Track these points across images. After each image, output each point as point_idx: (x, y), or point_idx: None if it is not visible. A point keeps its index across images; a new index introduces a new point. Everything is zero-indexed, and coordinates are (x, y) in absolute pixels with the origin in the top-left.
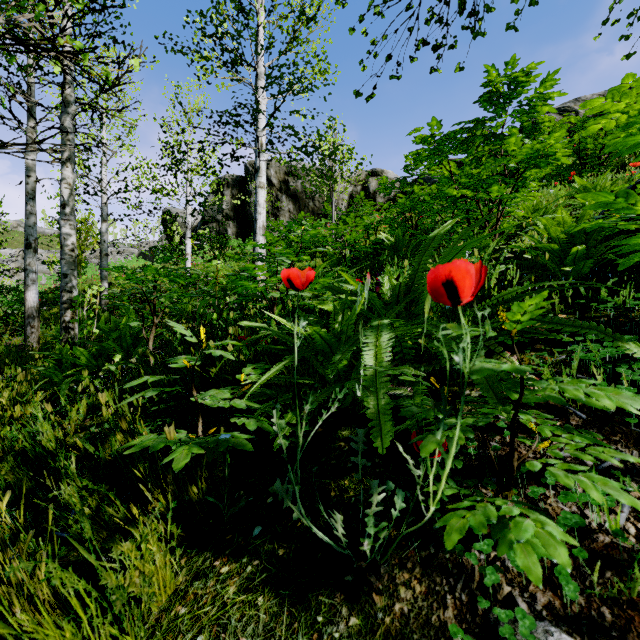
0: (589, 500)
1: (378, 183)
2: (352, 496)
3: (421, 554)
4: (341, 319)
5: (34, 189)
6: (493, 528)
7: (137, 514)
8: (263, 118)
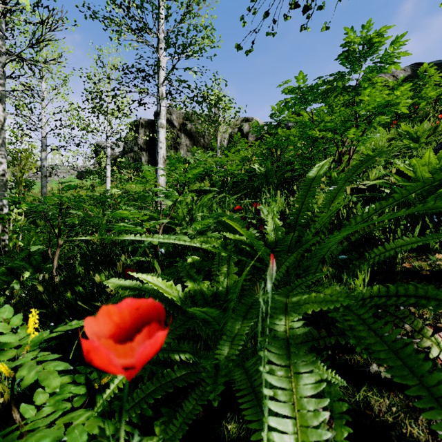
0: None
1: (251, 126)
2: None
3: None
4: (226, 271)
5: None
6: None
7: None
8: (163, 73)
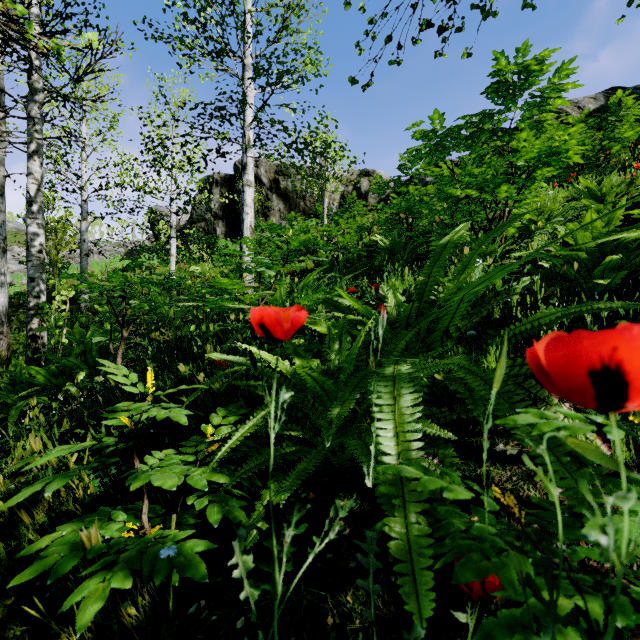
0: None
1: (371, 183)
2: (358, 629)
3: None
4: (338, 348)
5: (3, 184)
6: None
7: None
8: (250, 112)
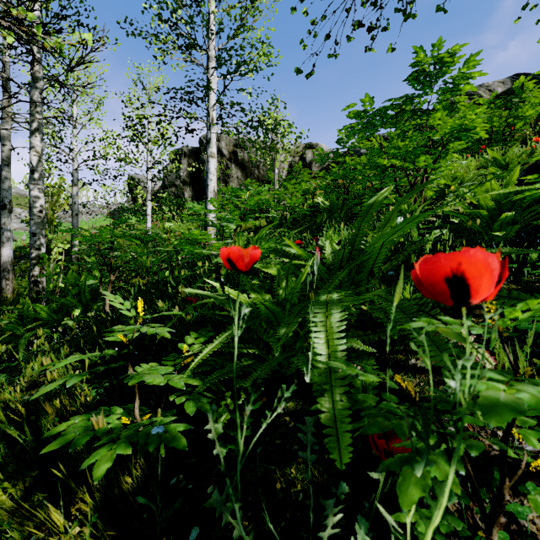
0: None
1: (314, 154)
2: (300, 491)
3: None
4: (285, 285)
5: (9, 156)
6: None
7: (57, 519)
8: (214, 95)
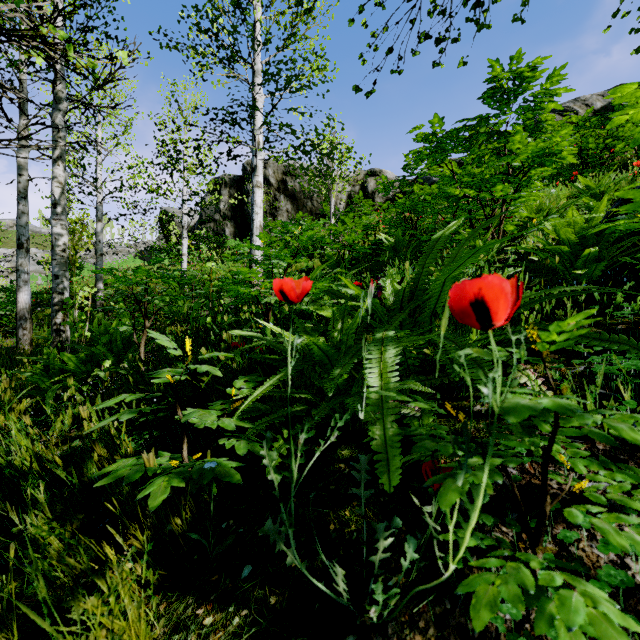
0: (634, 550)
1: (377, 183)
2: (354, 531)
3: (435, 610)
4: (340, 327)
5: (26, 188)
6: (526, 594)
7: (110, 553)
8: (260, 116)
